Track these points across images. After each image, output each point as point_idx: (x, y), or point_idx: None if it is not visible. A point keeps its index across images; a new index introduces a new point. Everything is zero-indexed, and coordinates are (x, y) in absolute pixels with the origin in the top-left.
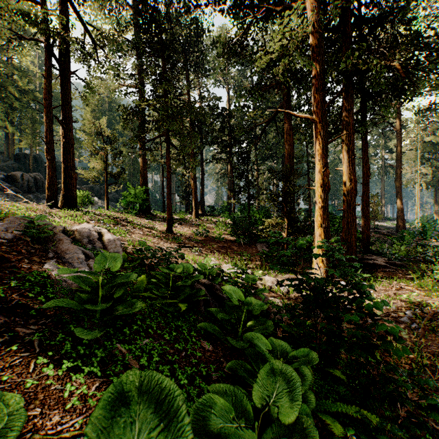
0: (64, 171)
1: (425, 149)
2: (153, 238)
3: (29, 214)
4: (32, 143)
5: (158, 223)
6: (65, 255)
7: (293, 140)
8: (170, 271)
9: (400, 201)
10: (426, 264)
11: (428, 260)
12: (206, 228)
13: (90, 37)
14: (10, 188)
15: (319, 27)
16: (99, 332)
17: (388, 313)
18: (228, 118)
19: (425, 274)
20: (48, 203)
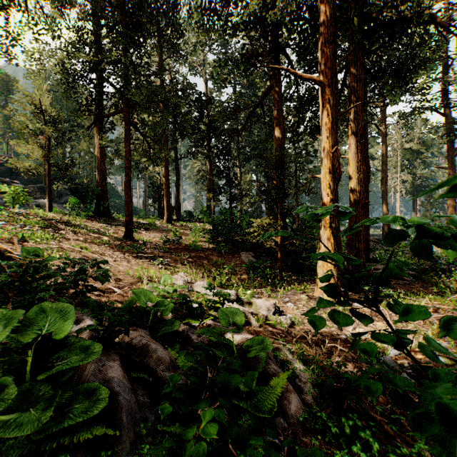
0: None
1: (405, 156)
2: (98, 246)
3: None
4: None
5: (115, 227)
6: None
7: (283, 128)
8: None
9: (386, 207)
10: (437, 273)
11: (437, 269)
12: (180, 234)
13: None
14: None
15: None
16: None
17: None
18: (206, 105)
19: (451, 286)
20: None
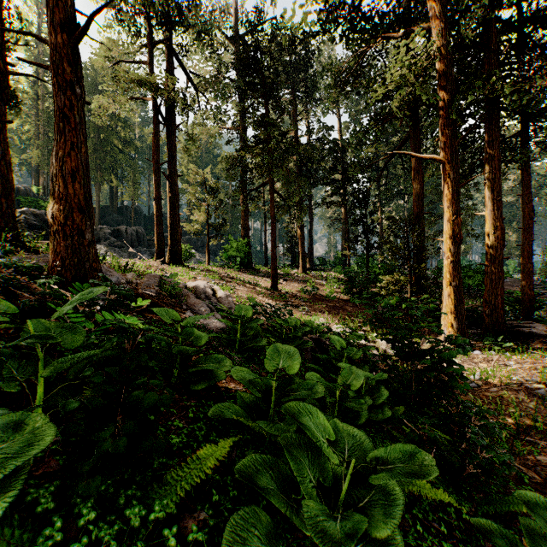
0: (170, 226)
1: None
2: (258, 295)
3: (149, 271)
4: (133, 195)
5: (261, 279)
6: (194, 308)
7: (422, 178)
8: (282, 323)
9: None
10: None
11: None
12: (315, 284)
13: (192, 85)
14: (116, 243)
15: (448, 52)
16: (241, 355)
17: (520, 384)
18: (341, 153)
19: None
20: (160, 260)
